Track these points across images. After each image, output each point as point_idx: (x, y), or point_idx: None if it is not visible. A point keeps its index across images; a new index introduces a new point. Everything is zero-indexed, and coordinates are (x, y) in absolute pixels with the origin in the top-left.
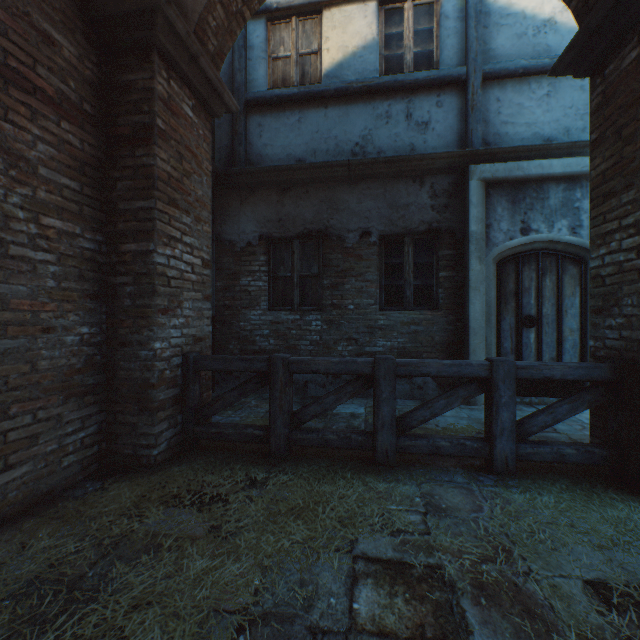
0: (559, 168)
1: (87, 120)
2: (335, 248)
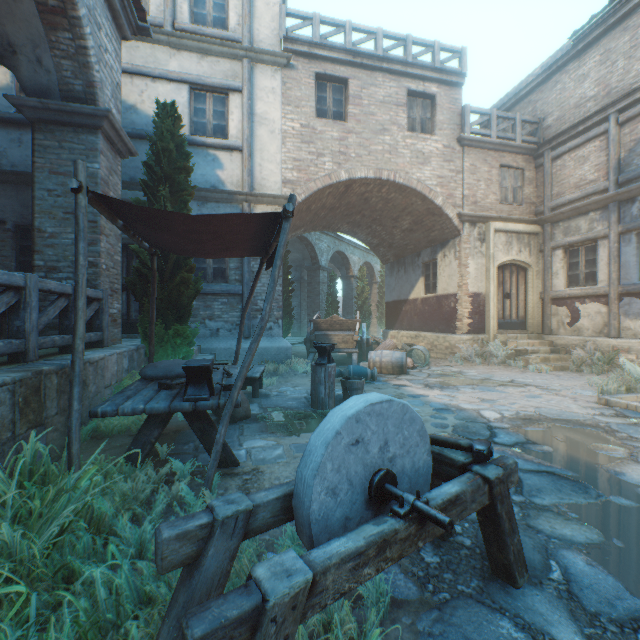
0: (132, 196)
1: None
2: None
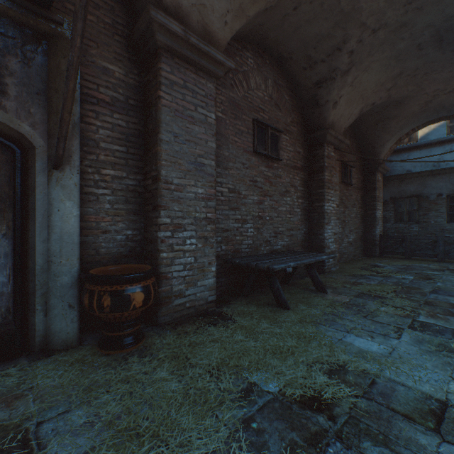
0: None
1: (361, 188)
2: (424, 201)
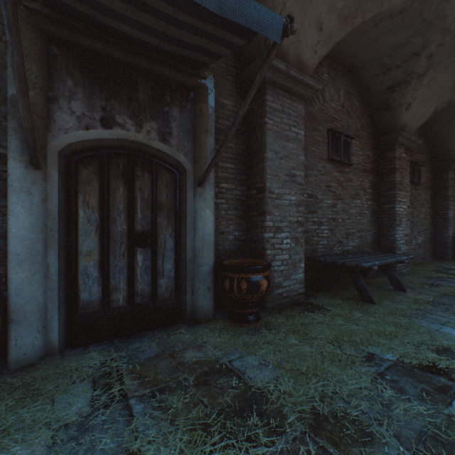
0: None
1: (431, 187)
2: None
